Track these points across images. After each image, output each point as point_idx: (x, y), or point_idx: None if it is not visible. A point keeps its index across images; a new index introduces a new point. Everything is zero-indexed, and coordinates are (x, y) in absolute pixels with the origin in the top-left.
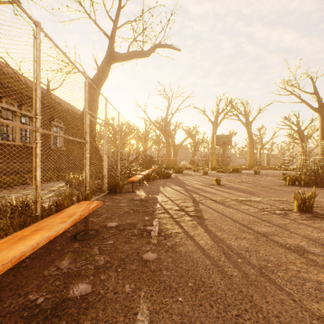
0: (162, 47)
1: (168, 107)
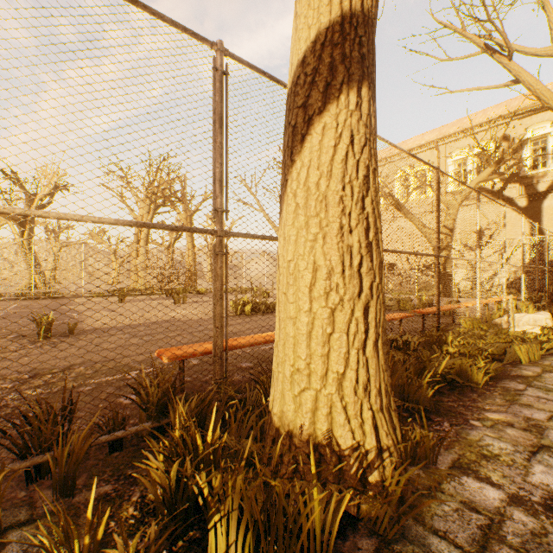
0: None
1: None
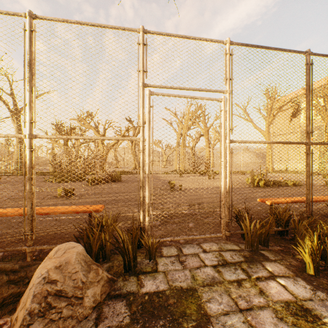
0: None
1: None
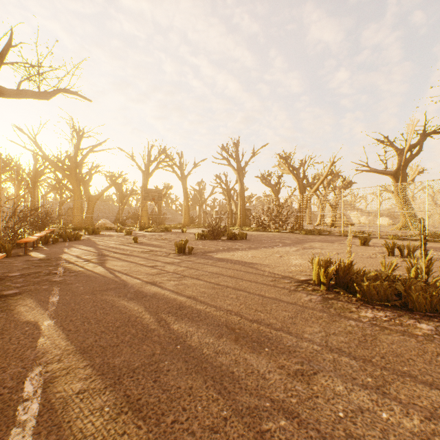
0: (67, 93)
1: (79, 141)
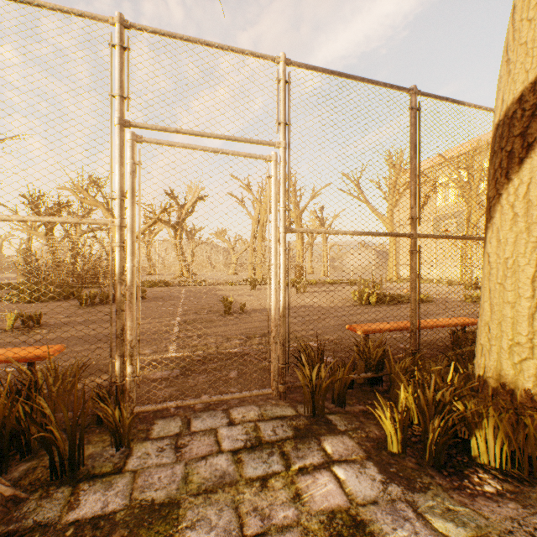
0: None
1: None
